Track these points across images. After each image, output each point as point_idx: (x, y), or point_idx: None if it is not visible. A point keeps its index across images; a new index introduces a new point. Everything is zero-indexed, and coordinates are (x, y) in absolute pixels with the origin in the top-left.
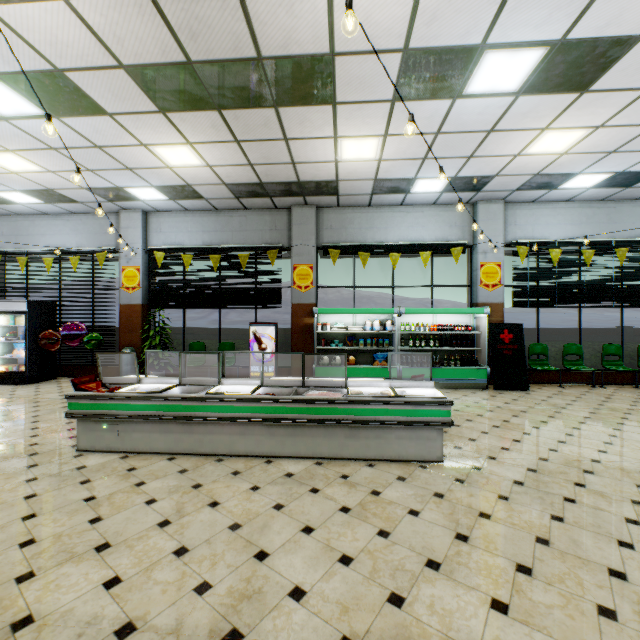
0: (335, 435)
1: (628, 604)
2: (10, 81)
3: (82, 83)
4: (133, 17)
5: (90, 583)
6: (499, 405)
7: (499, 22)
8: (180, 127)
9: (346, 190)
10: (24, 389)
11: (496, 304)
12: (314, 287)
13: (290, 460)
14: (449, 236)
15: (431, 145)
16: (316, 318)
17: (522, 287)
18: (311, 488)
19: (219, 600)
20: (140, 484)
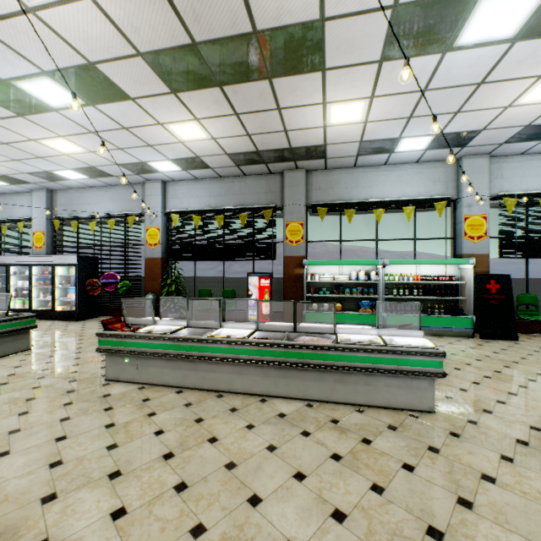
0: (325, 379)
1: None
2: (56, 77)
3: (109, 73)
4: (146, 6)
5: (100, 511)
6: (487, 354)
7: None
8: (188, 105)
9: (333, 153)
10: (74, 325)
11: (481, 255)
12: (304, 241)
13: (282, 400)
14: (432, 191)
15: (417, 103)
16: (306, 269)
17: (509, 238)
18: (302, 431)
19: None
20: (151, 414)
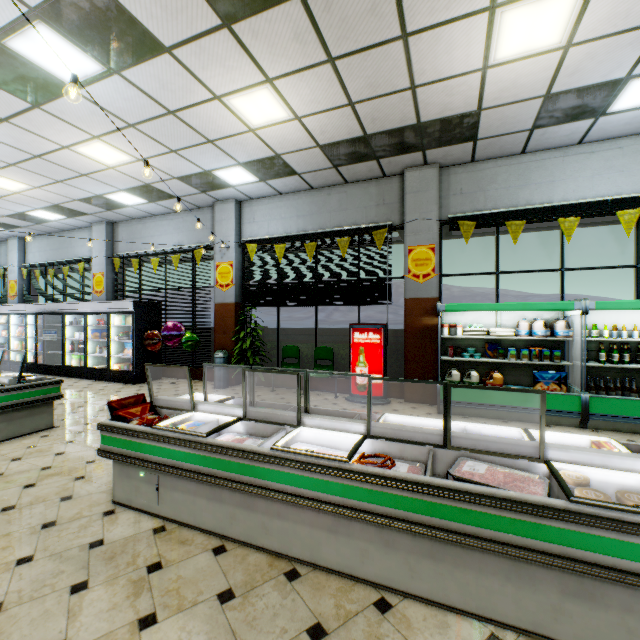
0: (534, 581)
1: None
2: (52, 19)
3: None
4: None
5: None
6: None
7: None
8: (253, 51)
9: (490, 128)
10: (128, 390)
11: None
12: (436, 275)
13: (427, 611)
14: None
15: None
16: (439, 317)
17: None
18: None
19: None
20: (146, 622)
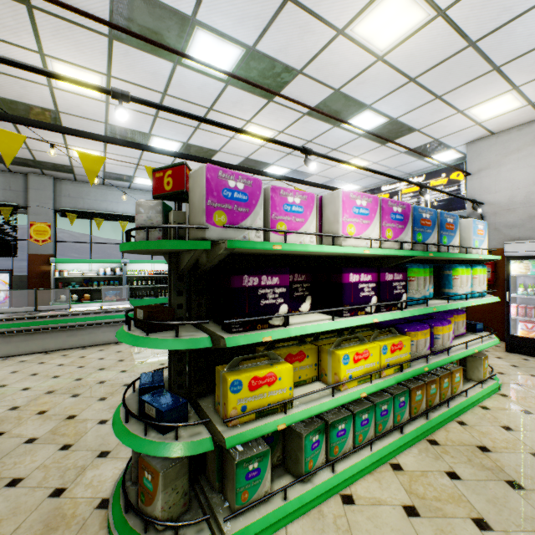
0: (60, 336)
1: None
2: None
3: None
4: None
5: None
6: None
7: (154, 129)
8: None
9: (81, 172)
10: None
11: None
12: (52, 241)
13: (24, 356)
14: None
15: (138, 163)
16: (54, 266)
17: None
18: (40, 362)
19: None
20: None
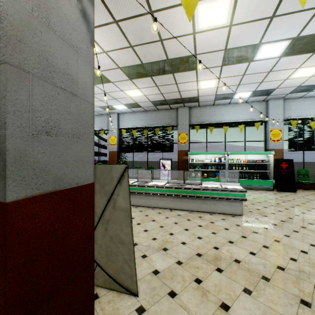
0: (196, 202)
1: (303, 259)
2: None
3: (105, 74)
4: (125, 54)
5: None
6: (277, 197)
7: (265, 35)
8: (136, 83)
9: (202, 100)
10: None
11: (279, 149)
12: (188, 143)
13: (179, 210)
14: (254, 117)
15: (241, 79)
16: (189, 156)
17: (294, 141)
18: (187, 219)
19: (159, 242)
20: None
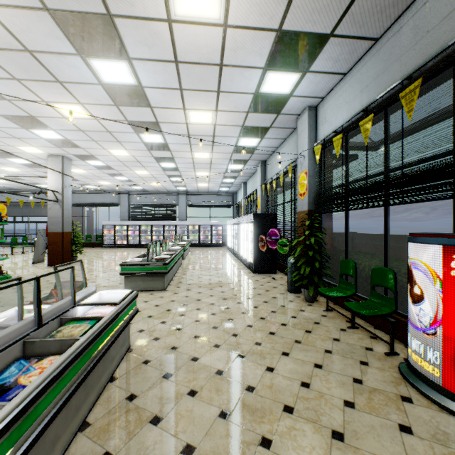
0: None
1: None
2: (86, 53)
3: (60, 4)
4: None
5: None
6: None
7: None
8: None
9: None
10: (241, 276)
11: None
12: None
13: None
14: None
15: None
16: None
17: None
18: None
19: None
20: None
